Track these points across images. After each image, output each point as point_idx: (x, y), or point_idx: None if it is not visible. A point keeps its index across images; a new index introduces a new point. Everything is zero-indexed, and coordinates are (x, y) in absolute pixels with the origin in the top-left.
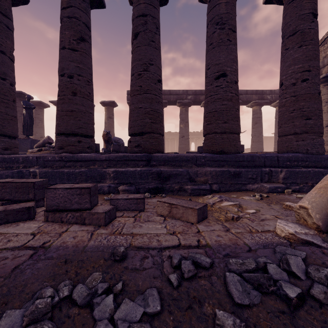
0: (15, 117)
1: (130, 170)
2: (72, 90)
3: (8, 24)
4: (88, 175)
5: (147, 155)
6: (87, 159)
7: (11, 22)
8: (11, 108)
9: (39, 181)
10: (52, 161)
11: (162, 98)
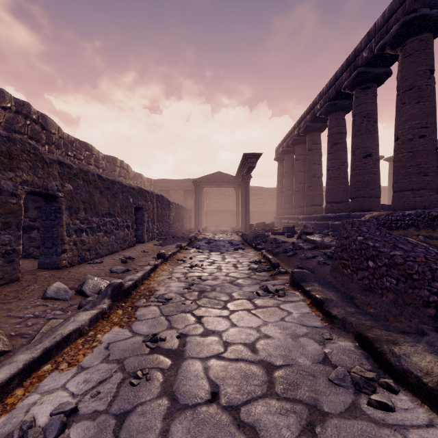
0: (320, 194)
1: (336, 223)
2: (329, 177)
3: (317, 148)
4: (324, 225)
5: (347, 214)
6: (328, 217)
7: (318, 145)
8: (317, 191)
9: (290, 225)
10: (319, 218)
11: (370, 168)
